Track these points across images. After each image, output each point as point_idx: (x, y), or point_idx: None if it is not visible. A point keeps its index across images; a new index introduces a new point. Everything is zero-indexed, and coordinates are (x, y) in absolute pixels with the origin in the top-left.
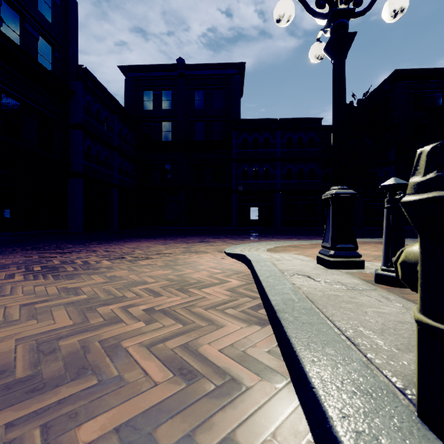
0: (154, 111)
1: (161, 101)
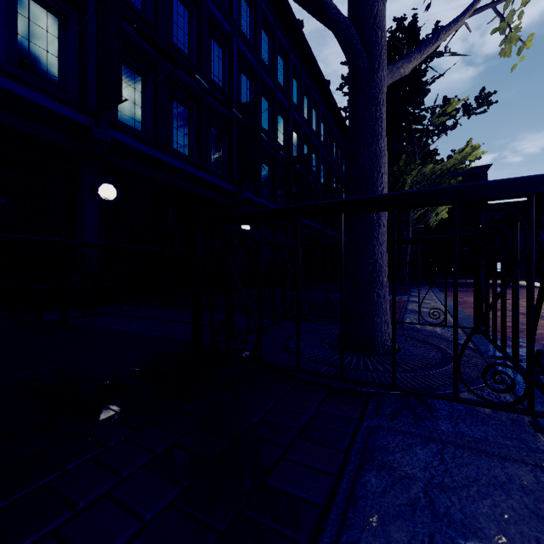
0: None
1: None
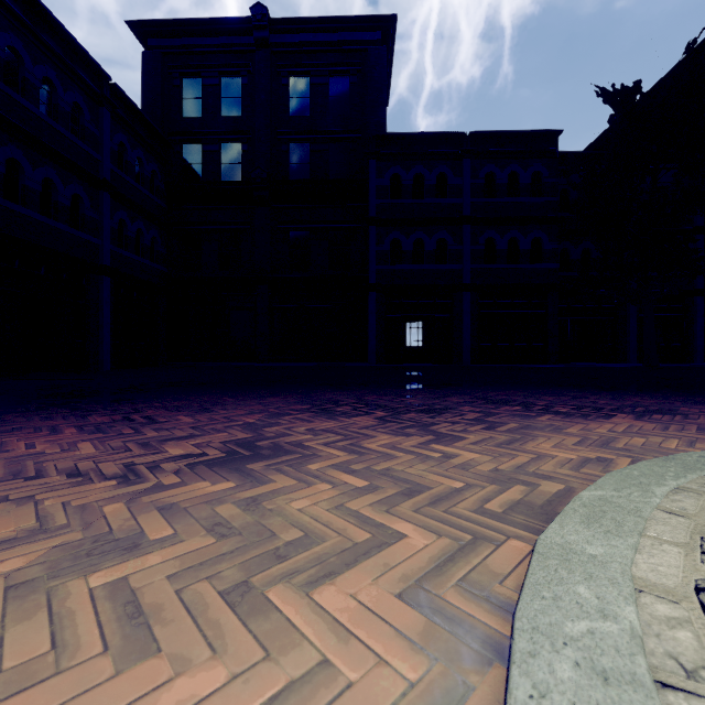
0: (205, 120)
1: (219, 99)
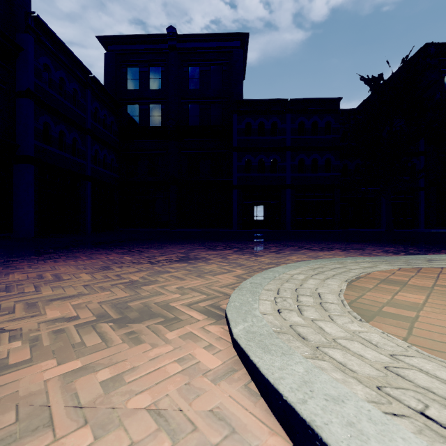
0: (140, 91)
1: (148, 79)
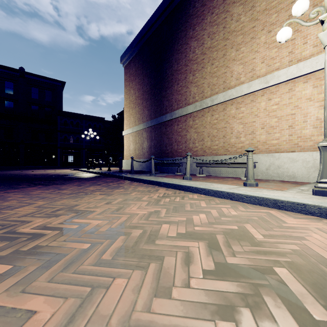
0: None
1: (4, 87)
